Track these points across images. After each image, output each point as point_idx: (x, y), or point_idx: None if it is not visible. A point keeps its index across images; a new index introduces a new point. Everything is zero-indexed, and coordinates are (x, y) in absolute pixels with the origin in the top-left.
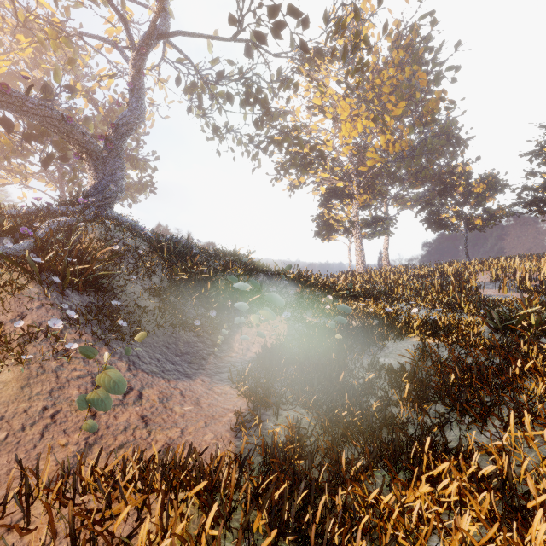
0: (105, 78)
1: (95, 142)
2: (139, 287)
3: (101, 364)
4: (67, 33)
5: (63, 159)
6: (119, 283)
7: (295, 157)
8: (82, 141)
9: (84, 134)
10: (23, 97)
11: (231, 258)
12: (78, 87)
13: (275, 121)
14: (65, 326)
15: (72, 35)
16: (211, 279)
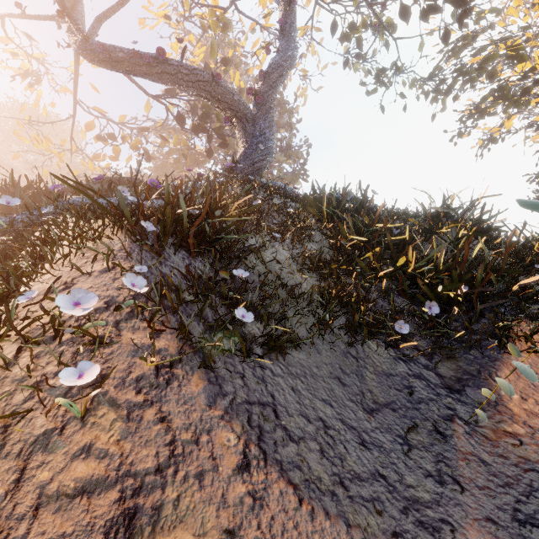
0: (259, 53)
1: (244, 103)
2: (285, 255)
3: (171, 433)
4: (224, 9)
5: (223, 145)
6: (255, 246)
7: (502, 86)
8: (232, 103)
9: (233, 95)
10: (178, 64)
11: (442, 209)
12: (237, 76)
13: (477, 24)
14: (131, 310)
15: (227, 8)
16: (403, 247)
